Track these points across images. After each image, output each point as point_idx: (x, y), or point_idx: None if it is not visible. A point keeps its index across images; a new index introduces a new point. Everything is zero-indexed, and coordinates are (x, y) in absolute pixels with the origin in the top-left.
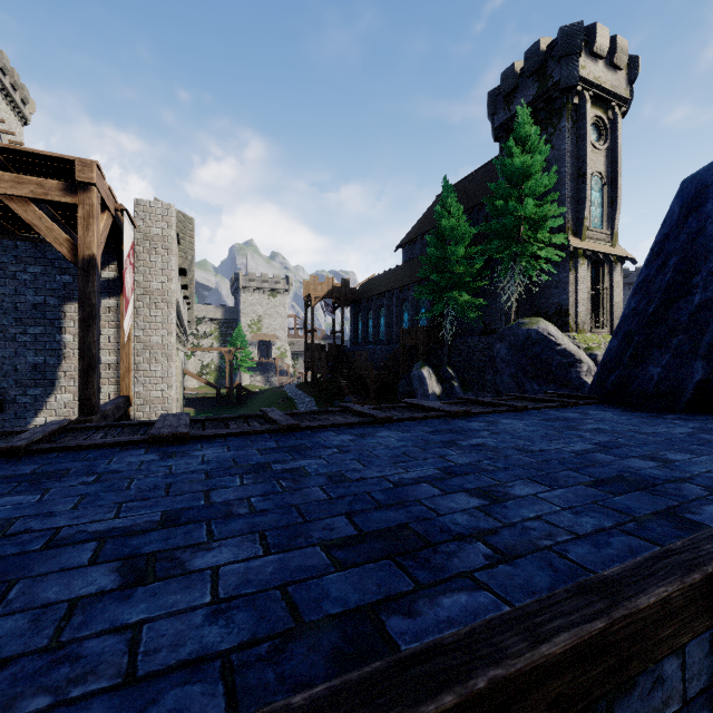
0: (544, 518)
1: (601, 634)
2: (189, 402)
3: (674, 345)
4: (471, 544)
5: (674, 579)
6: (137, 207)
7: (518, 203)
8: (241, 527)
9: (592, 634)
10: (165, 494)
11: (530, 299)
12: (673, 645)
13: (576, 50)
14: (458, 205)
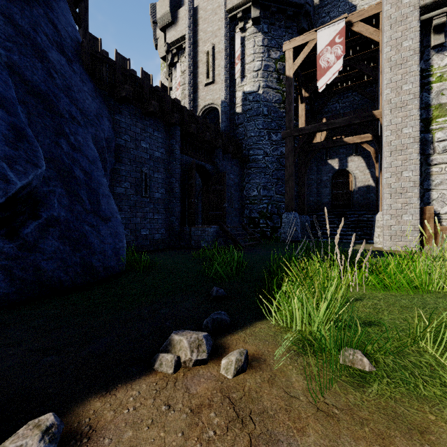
0: None
1: None
2: None
3: None
4: None
5: None
6: None
7: None
8: None
9: None
10: None
11: None
12: None
13: None
14: None
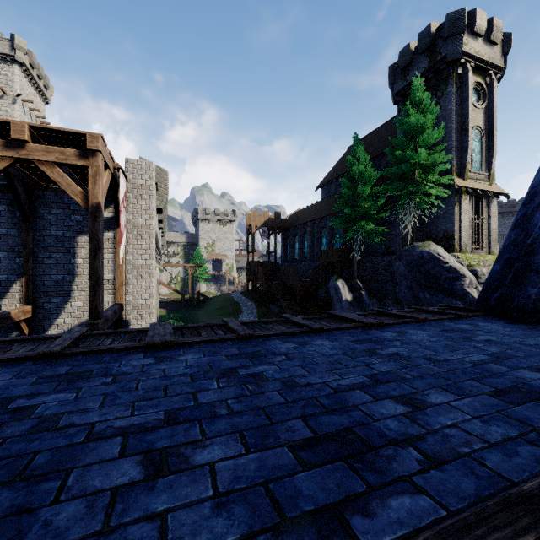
0: (459, 426)
1: None
2: (162, 305)
3: None
4: (405, 449)
5: None
6: (128, 165)
7: (413, 152)
8: (224, 427)
9: None
10: (164, 394)
11: (423, 226)
12: None
13: (460, 31)
14: (365, 155)
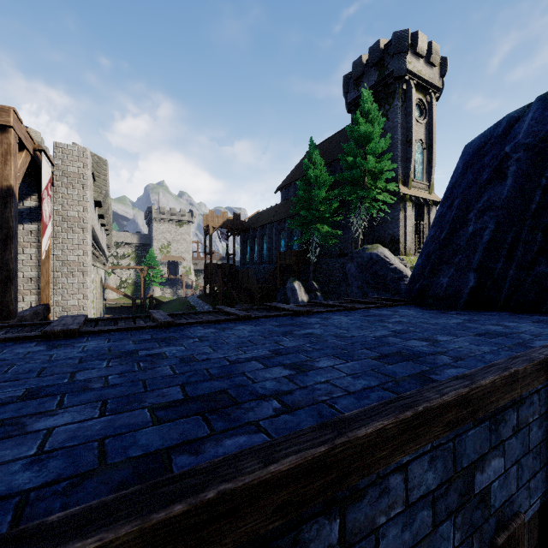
0: (331, 382)
1: (323, 456)
2: (110, 310)
3: (456, 262)
4: (268, 401)
5: (391, 416)
6: (56, 149)
7: (363, 159)
8: (89, 397)
9: (315, 456)
10: (36, 375)
11: (373, 230)
12: (388, 463)
13: (404, 50)
14: (320, 159)
